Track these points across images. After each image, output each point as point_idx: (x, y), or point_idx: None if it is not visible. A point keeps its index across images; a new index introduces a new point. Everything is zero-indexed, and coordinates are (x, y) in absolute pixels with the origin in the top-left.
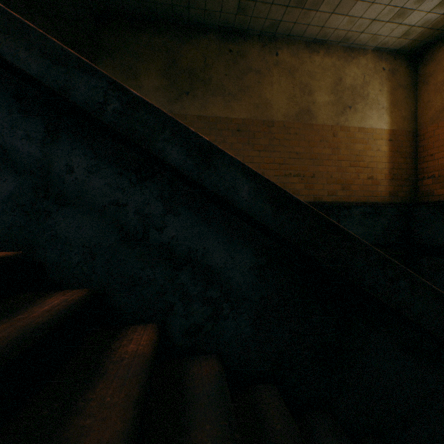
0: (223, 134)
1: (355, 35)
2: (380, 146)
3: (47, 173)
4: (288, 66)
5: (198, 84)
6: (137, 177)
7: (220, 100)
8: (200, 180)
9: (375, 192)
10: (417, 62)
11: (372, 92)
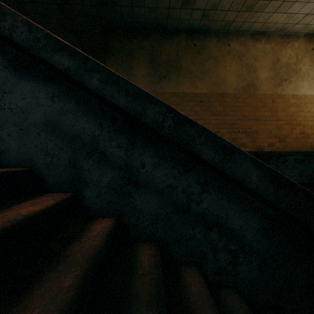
0: (189, 105)
1: (290, 26)
2: (310, 108)
3: (129, 168)
4: (238, 52)
5: (172, 70)
6: (183, 169)
7: (188, 80)
8: (223, 169)
9: (306, 143)
10: None
11: (304, 67)
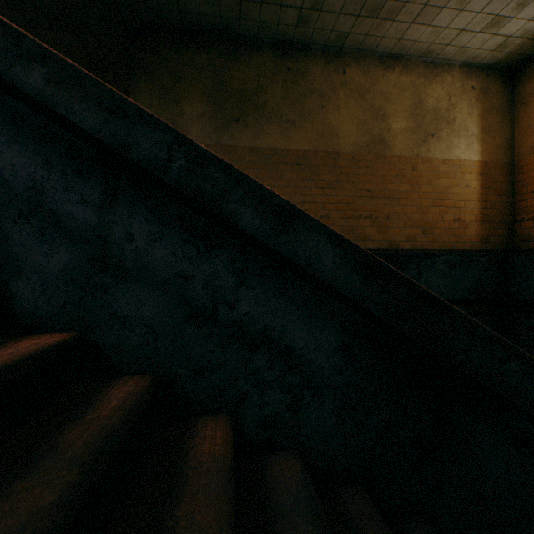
0: (279, 169)
1: (439, 48)
2: (469, 181)
3: (105, 242)
4: (358, 86)
5: (250, 109)
6: (206, 244)
7: (277, 128)
8: (277, 246)
9: (463, 237)
10: (515, 79)
11: (460, 116)
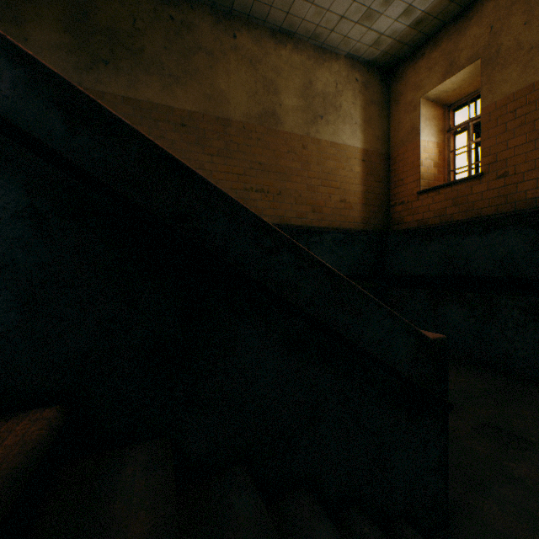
0: (161, 128)
1: (325, 33)
2: (353, 166)
3: None
4: (250, 54)
5: (124, 53)
6: None
7: (158, 80)
8: None
9: (348, 217)
10: (390, 80)
11: (346, 104)
